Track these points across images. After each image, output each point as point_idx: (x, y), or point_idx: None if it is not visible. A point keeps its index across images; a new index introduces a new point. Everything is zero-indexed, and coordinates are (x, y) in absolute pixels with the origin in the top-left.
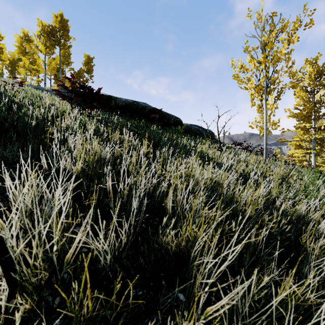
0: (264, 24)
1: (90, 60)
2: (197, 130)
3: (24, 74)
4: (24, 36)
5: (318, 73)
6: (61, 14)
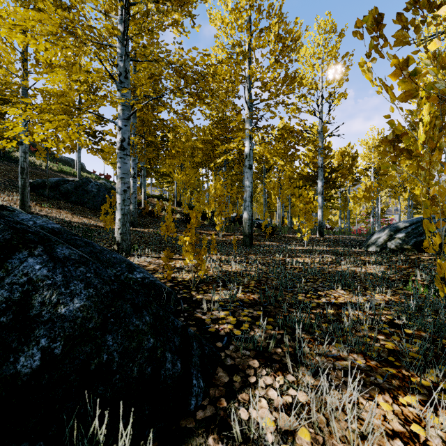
0: None
1: None
2: (67, 160)
3: None
4: None
5: None
6: None
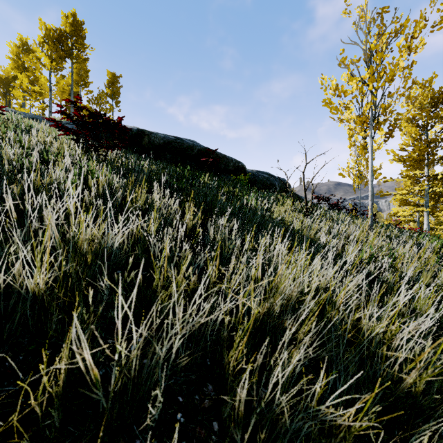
0: (370, 24)
1: (116, 80)
2: (266, 180)
3: (21, 99)
4: (21, 44)
5: (433, 101)
6: (73, 14)
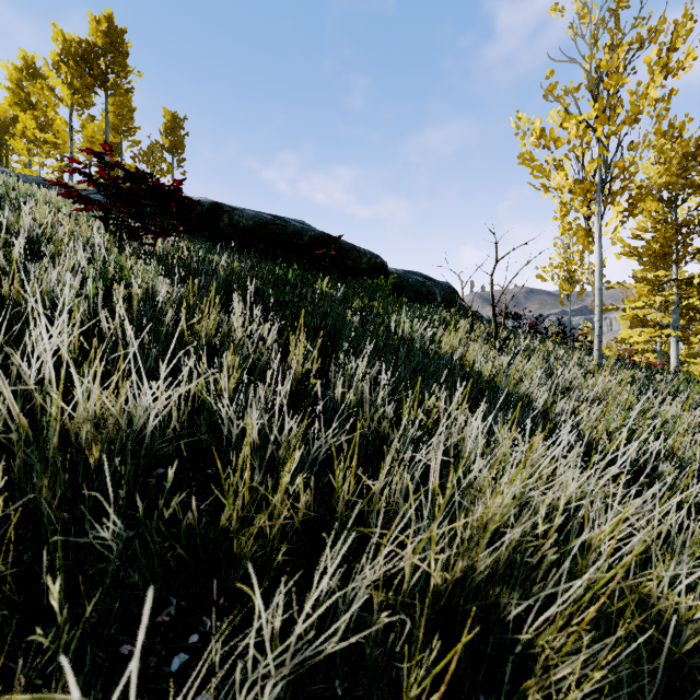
0: (597, 28)
1: (178, 124)
2: (421, 285)
3: (24, 153)
4: (25, 66)
5: (686, 159)
6: (108, 17)
